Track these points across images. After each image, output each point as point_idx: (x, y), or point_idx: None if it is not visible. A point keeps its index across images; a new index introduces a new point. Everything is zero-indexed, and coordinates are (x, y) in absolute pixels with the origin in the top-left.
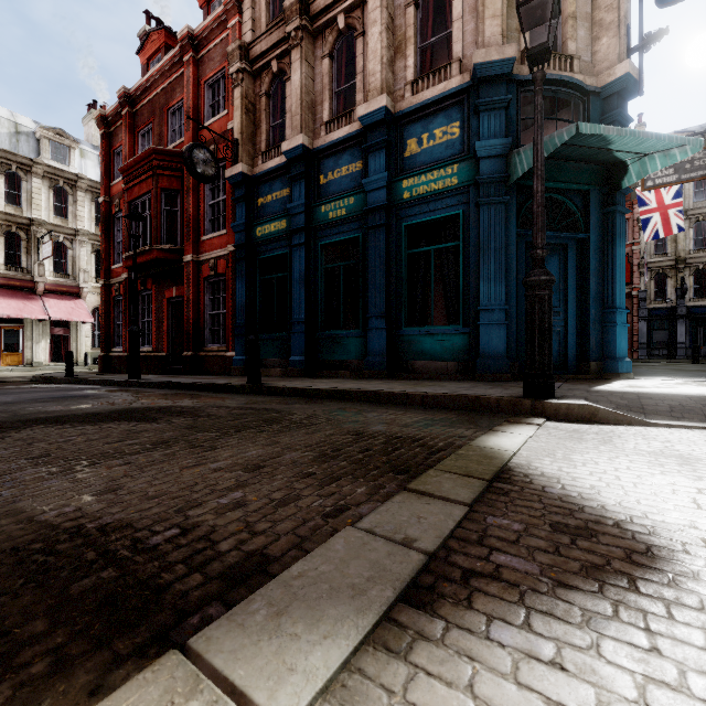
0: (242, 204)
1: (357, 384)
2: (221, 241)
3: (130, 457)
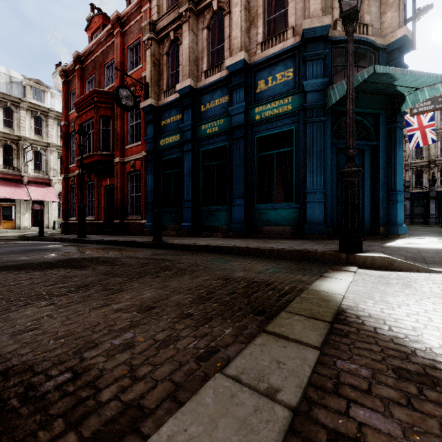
0: (151, 125)
1: (225, 241)
2: (137, 148)
3: (56, 298)
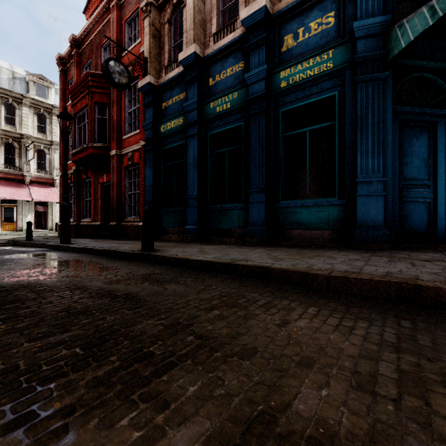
0: (150, 108)
1: (242, 252)
2: (136, 138)
3: None
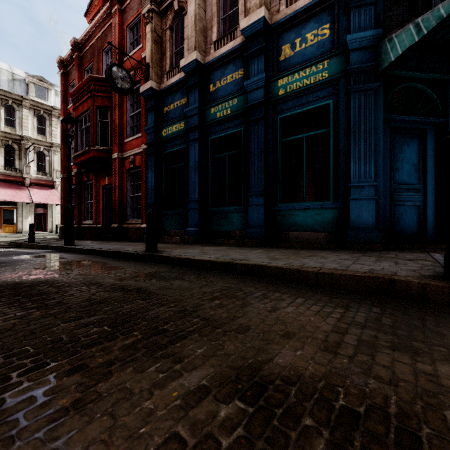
0: (152, 112)
1: (241, 253)
2: (137, 141)
3: None
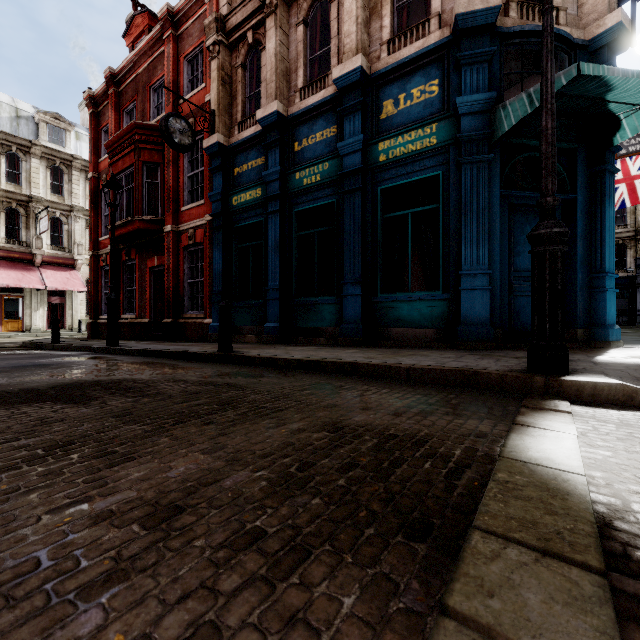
0: (218, 174)
1: (333, 353)
2: (199, 211)
3: None
